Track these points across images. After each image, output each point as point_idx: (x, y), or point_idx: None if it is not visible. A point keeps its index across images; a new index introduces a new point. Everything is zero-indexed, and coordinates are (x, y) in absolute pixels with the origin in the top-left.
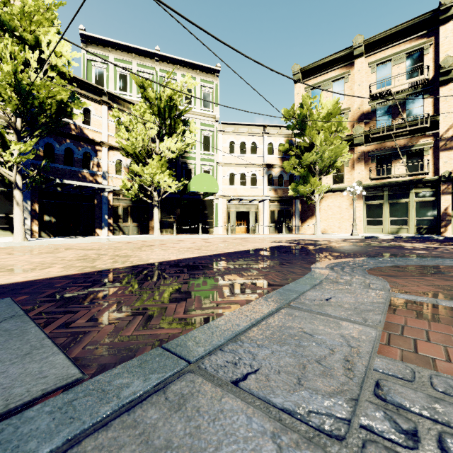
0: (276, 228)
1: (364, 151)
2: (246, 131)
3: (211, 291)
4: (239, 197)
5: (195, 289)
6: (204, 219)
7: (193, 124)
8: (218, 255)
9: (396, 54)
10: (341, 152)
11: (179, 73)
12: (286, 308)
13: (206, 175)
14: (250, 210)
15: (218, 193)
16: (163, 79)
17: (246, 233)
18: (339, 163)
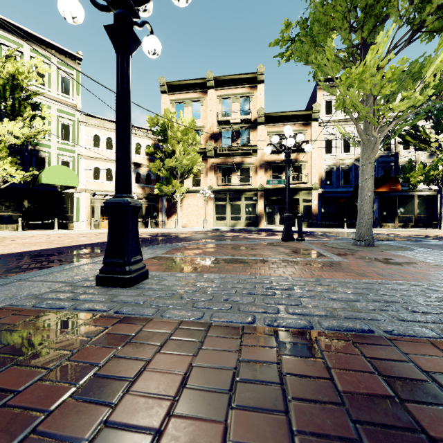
0: (144, 223)
1: (214, 162)
2: (113, 127)
3: (49, 266)
4: (104, 193)
5: (34, 266)
6: (63, 213)
7: (46, 110)
8: (68, 246)
9: (234, 94)
10: (196, 162)
11: (27, 46)
12: (90, 264)
13: (63, 168)
14: None
15: (80, 187)
16: (1, 46)
17: None
18: (195, 170)
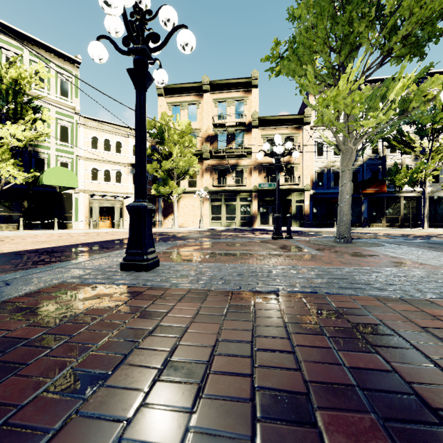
0: None
1: (210, 164)
2: (111, 129)
3: (68, 260)
4: (102, 193)
5: (55, 260)
6: (61, 213)
7: (47, 113)
8: (76, 244)
9: (229, 98)
10: (193, 163)
11: (26, 50)
12: (107, 257)
13: (63, 169)
14: (115, 206)
15: (78, 187)
16: (2, 50)
17: (111, 227)
18: (191, 172)
